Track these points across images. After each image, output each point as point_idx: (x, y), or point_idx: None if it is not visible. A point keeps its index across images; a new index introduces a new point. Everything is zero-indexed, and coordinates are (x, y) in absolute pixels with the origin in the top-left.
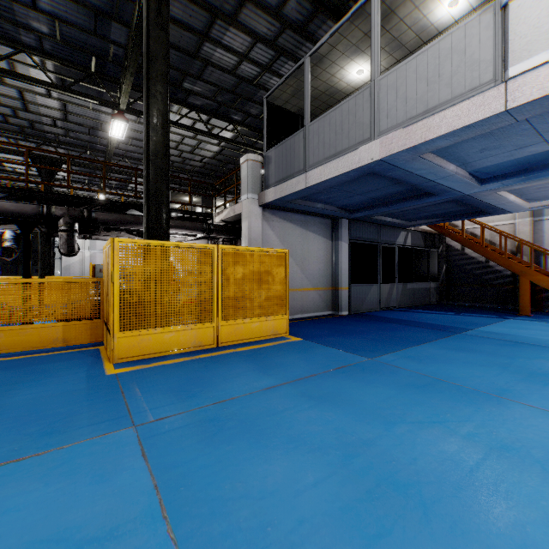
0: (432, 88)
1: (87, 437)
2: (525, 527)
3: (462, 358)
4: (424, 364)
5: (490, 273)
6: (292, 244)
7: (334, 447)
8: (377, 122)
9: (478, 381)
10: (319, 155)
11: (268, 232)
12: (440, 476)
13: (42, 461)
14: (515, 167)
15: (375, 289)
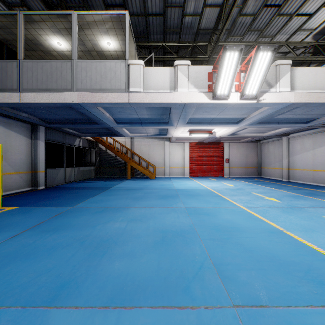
0: (103, 80)
1: None
2: (139, 234)
3: (113, 198)
4: (99, 203)
5: (117, 162)
6: None
7: (74, 242)
8: (76, 83)
9: (120, 204)
10: (33, 85)
11: None
12: (117, 233)
13: None
14: (128, 120)
15: (62, 171)
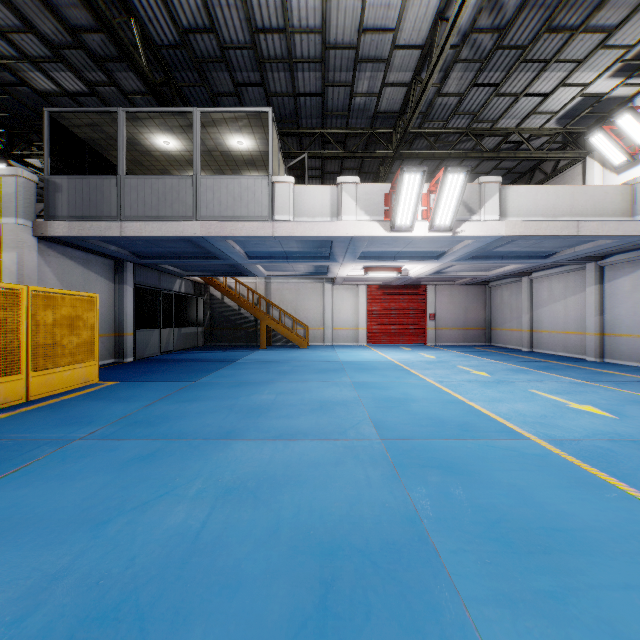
0: (237, 205)
1: (47, 452)
2: (293, 403)
3: (247, 372)
4: (230, 378)
5: (241, 318)
6: (72, 284)
7: (221, 409)
8: (199, 208)
9: (260, 379)
10: (139, 211)
11: (43, 269)
12: (267, 403)
13: (42, 464)
14: (267, 254)
15: (157, 334)
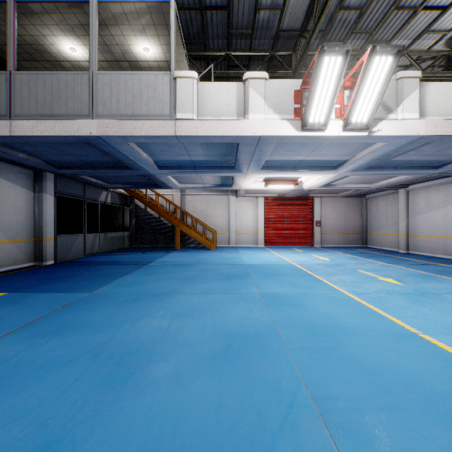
0: (137, 102)
1: None
2: (189, 339)
3: (152, 278)
4: (130, 287)
5: (161, 225)
6: None
7: (82, 355)
8: (95, 105)
9: (162, 288)
10: (31, 109)
11: None
12: (153, 338)
13: None
14: (176, 164)
15: (81, 238)
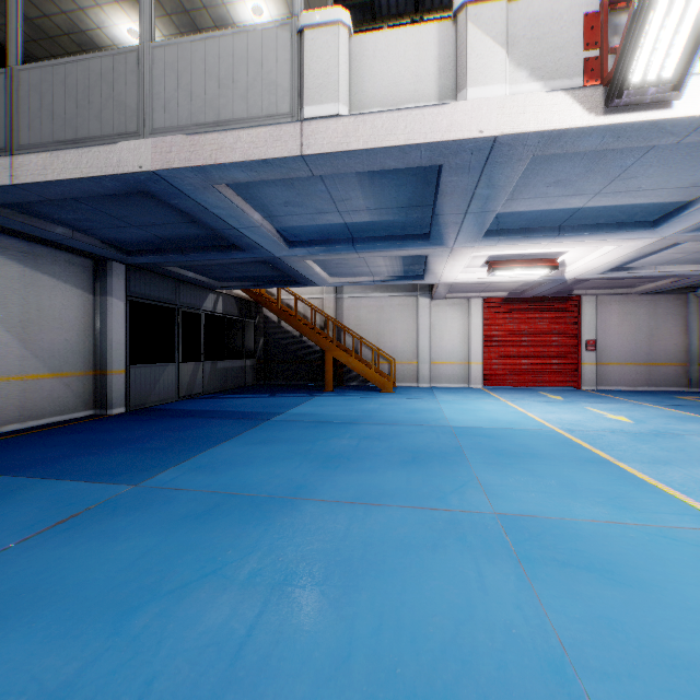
0: (225, 94)
1: None
2: None
3: (266, 453)
4: (217, 474)
5: (304, 348)
6: None
7: None
8: (150, 112)
9: (276, 482)
10: (43, 132)
11: None
12: (188, 694)
13: None
14: (318, 235)
15: (171, 371)
